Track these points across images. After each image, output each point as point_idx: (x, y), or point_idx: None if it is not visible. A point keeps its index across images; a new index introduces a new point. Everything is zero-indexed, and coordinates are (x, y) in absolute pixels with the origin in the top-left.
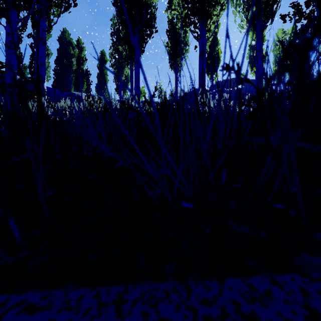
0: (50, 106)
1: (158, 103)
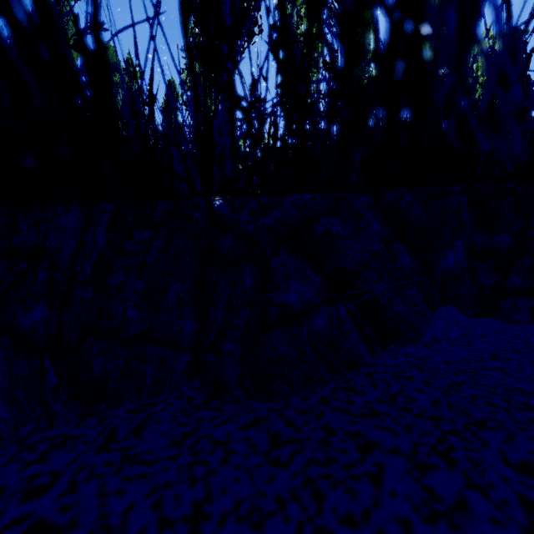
0: None
1: None
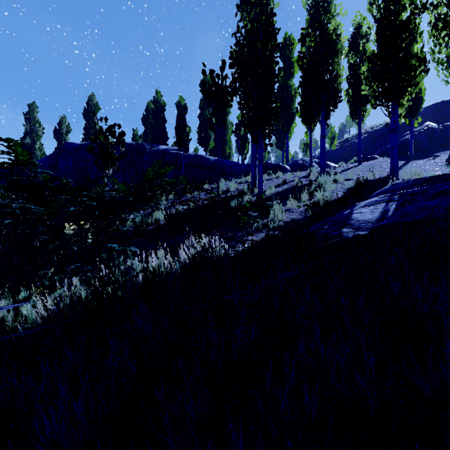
0: (243, 181)
1: (354, 185)
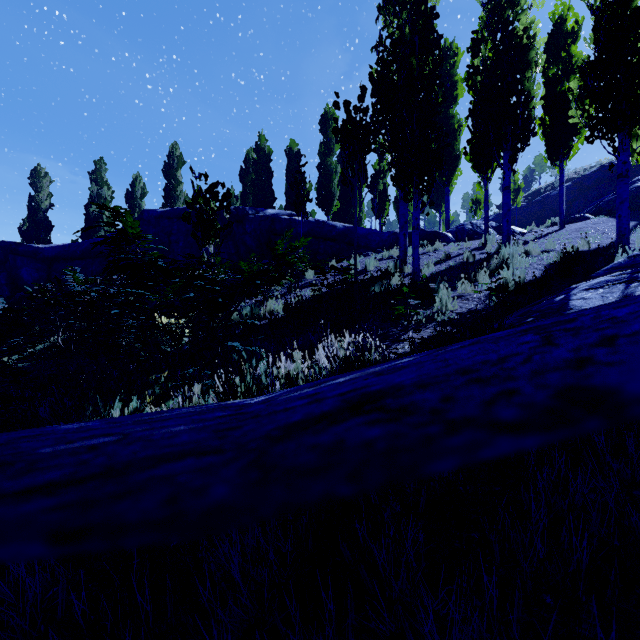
0: (385, 256)
1: (561, 259)
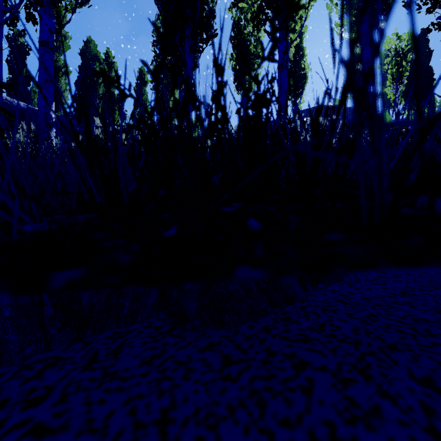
0: None
1: None
